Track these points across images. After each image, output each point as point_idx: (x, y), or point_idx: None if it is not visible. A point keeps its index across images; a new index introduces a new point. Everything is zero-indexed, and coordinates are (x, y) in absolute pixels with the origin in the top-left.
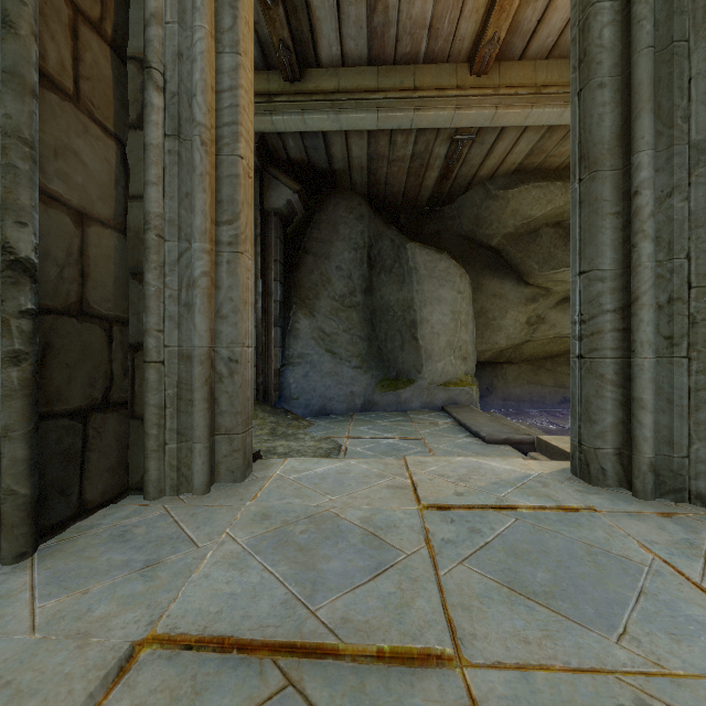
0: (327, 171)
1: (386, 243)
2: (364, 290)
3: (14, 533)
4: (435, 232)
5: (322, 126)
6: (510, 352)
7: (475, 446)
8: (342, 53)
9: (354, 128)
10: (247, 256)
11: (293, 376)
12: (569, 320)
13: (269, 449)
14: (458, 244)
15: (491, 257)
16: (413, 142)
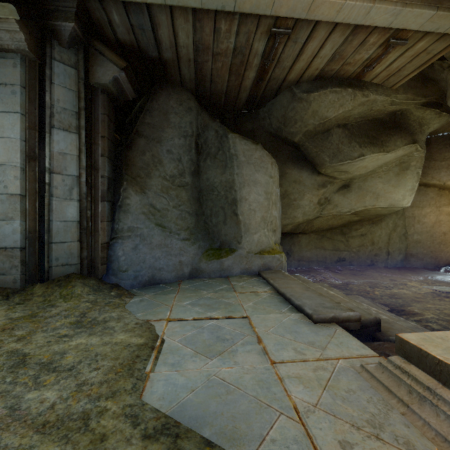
0: (157, 61)
1: (211, 133)
2: (192, 172)
3: None
4: (250, 130)
5: None
6: (304, 225)
7: (305, 328)
8: None
9: (179, 3)
10: None
11: (123, 249)
12: (347, 202)
13: (53, 358)
14: (268, 140)
15: (293, 152)
16: (235, 33)
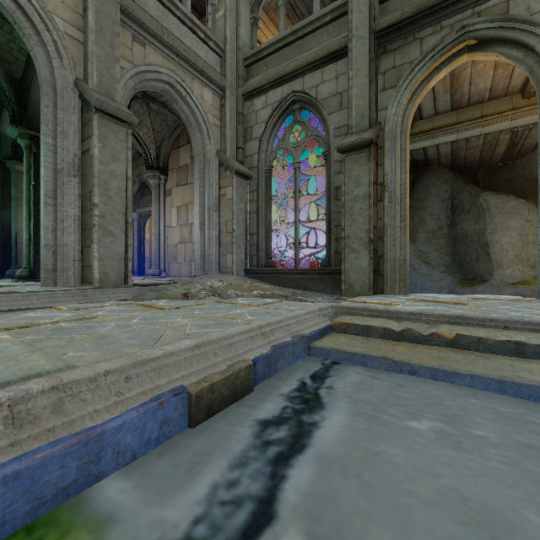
0: (423, 161)
1: (465, 194)
2: (448, 225)
3: (371, 291)
4: (507, 179)
5: (423, 145)
6: None
7: None
8: (435, 112)
9: (442, 142)
10: (408, 230)
11: None
12: None
13: None
14: (529, 185)
15: None
16: (483, 138)
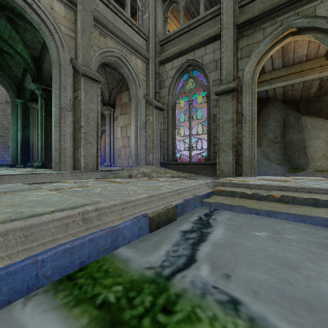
0: (265, 98)
1: (291, 117)
2: (281, 136)
3: (234, 174)
4: (318, 108)
5: (265, 89)
6: None
7: None
8: (273, 69)
9: (277, 86)
10: (256, 139)
11: None
12: None
13: None
14: None
15: None
16: (302, 84)
